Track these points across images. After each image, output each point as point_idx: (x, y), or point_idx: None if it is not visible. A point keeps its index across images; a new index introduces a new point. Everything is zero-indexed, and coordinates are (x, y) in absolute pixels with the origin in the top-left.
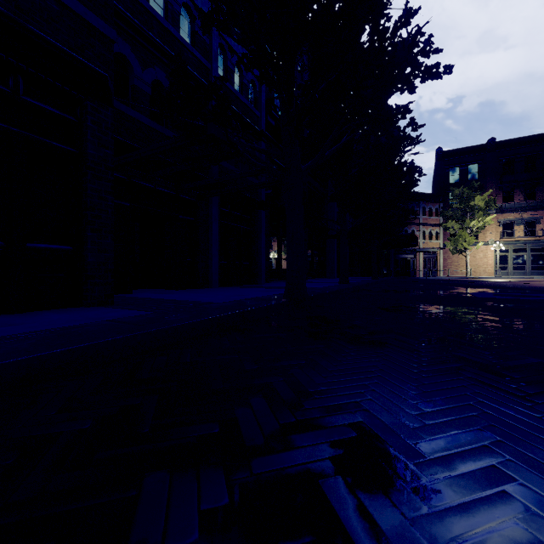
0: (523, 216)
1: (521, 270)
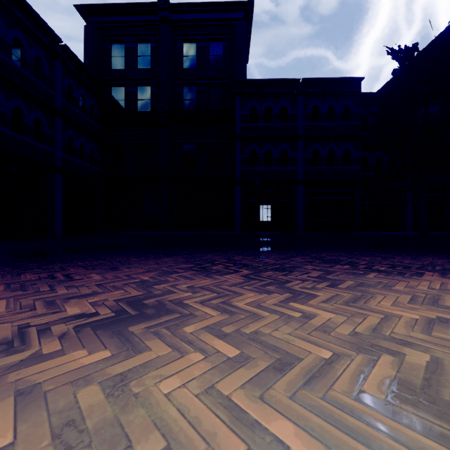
0: None
1: None
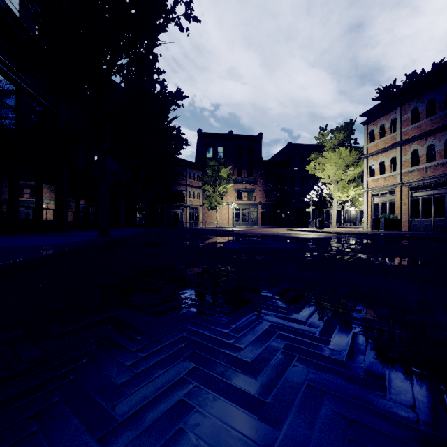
0: (247, 187)
1: (246, 222)
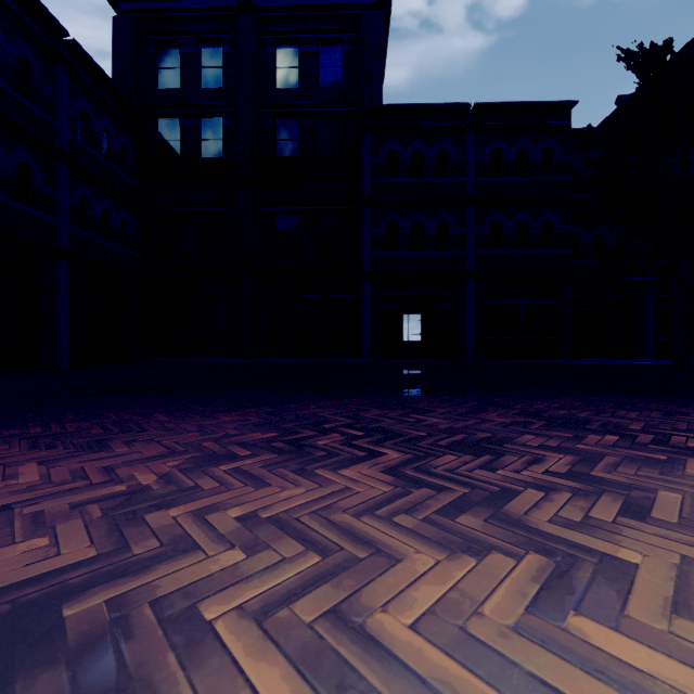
0: None
1: None
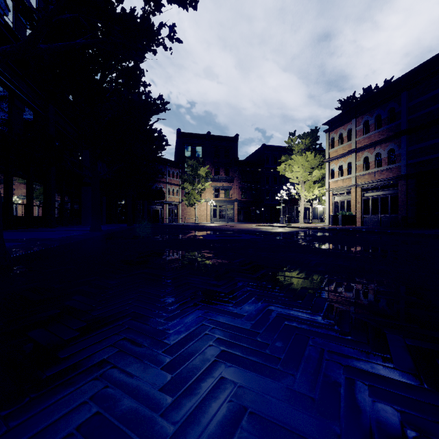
0: (224, 185)
1: (223, 218)
